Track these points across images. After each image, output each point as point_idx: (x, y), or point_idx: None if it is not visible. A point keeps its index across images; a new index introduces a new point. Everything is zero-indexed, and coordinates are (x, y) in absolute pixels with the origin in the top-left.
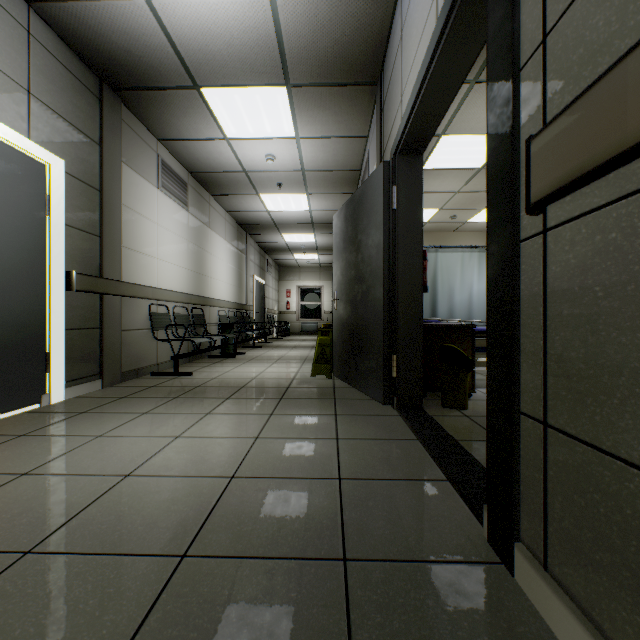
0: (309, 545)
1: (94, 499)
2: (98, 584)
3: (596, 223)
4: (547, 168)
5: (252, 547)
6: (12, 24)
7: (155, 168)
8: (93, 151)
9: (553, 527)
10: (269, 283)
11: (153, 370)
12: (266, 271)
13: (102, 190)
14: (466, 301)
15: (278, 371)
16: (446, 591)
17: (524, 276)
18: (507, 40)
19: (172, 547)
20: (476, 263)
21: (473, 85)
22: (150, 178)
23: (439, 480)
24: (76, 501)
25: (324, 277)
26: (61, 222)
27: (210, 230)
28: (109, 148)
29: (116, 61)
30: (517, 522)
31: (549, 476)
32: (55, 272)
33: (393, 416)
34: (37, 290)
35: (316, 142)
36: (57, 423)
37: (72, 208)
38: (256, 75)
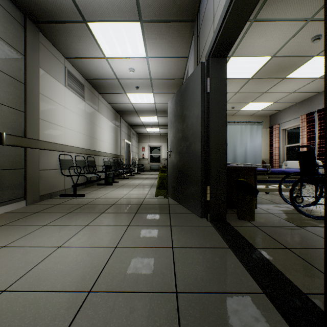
0: None
1: None
2: None
3: None
4: None
5: None
6: None
7: (63, 74)
8: (19, 59)
9: None
10: (133, 144)
11: (62, 193)
12: (131, 137)
13: (26, 83)
14: (243, 153)
15: (136, 193)
16: None
17: None
18: None
19: None
20: (249, 131)
21: (252, 23)
22: (60, 80)
23: (256, 293)
24: None
25: (162, 141)
26: None
27: (98, 113)
28: (31, 58)
29: (32, 1)
30: None
31: None
32: None
33: (208, 227)
34: None
35: (158, 60)
36: None
37: (3, 93)
38: (121, 13)
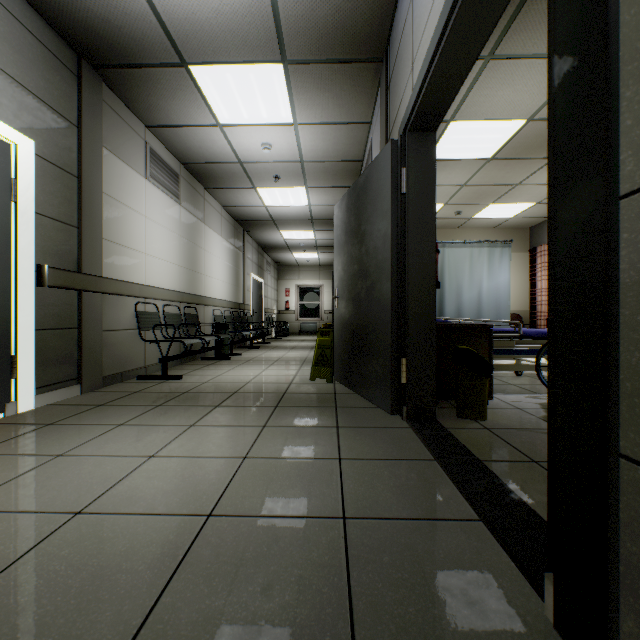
0: (304, 635)
1: (25, 551)
2: None
3: None
4: None
5: (223, 639)
6: None
7: (143, 156)
8: (70, 133)
9: None
10: (267, 282)
11: (140, 373)
12: (264, 270)
13: (80, 177)
14: (475, 299)
15: (275, 374)
16: None
17: (627, 250)
18: None
19: (109, 639)
20: (486, 259)
21: (487, 62)
22: (137, 167)
23: (470, 520)
24: (0, 554)
25: (324, 276)
26: (30, 210)
27: (204, 225)
28: (89, 131)
29: (94, 32)
30: (614, 619)
31: None
32: (23, 265)
33: (403, 429)
34: None
35: (315, 129)
36: (16, 438)
37: (44, 195)
38: (249, 50)
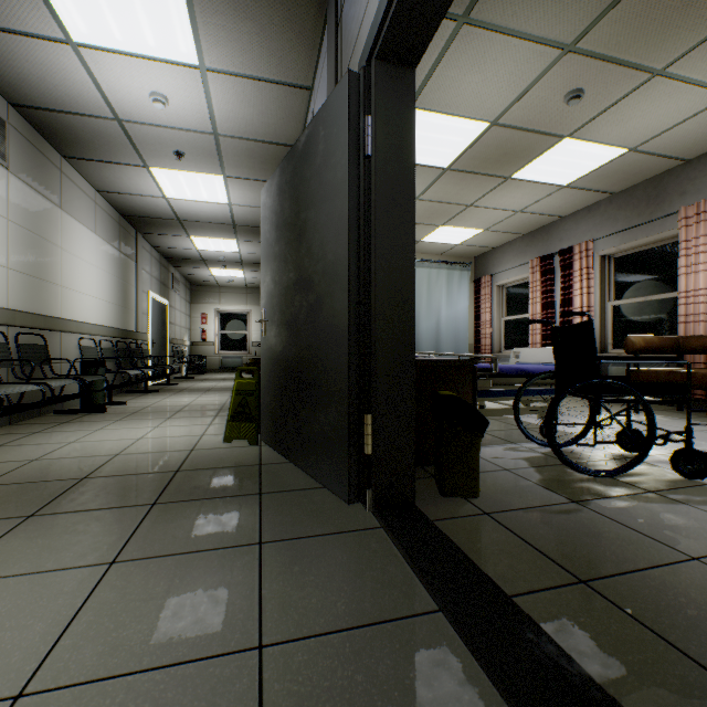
0: None
1: None
2: None
3: None
4: None
5: None
6: None
7: None
8: None
9: None
10: (176, 304)
11: None
12: (171, 288)
13: None
14: (433, 330)
15: (170, 435)
16: None
17: None
18: None
19: None
20: (445, 283)
21: (460, 27)
22: None
23: None
24: None
25: (252, 300)
26: None
27: (62, 212)
28: None
29: None
30: None
31: None
32: None
33: (371, 532)
34: None
35: (234, 83)
36: None
37: None
38: None
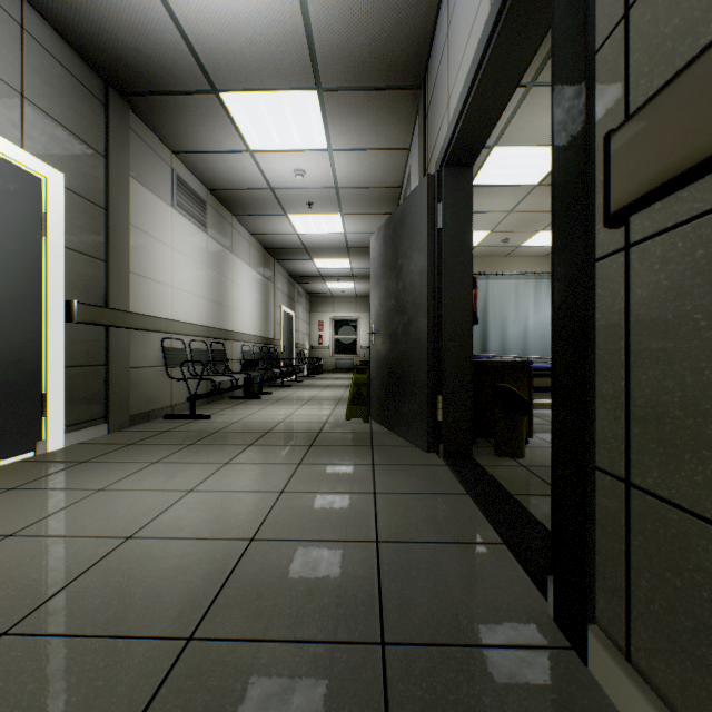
0: (340, 625)
1: (88, 567)
2: (84, 675)
3: (697, 234)
4: (633, 168)
5: (272, 627)
6: (2, 17)
7: (169, 184)
8: (97, 164)
9: (638, 610)
10: (299, 315)
11: (167, 413)
12: (296, 301)
13: (108, 208)
14: (521, 335)
15: (308, 414)
16: (506, 685)
17: (600, 303)
18: (579, 18)
19: (176, 627)
20: (532, 292)
21: (529, 89)
22: (163, 195)
23: (494, 543)
24: (67, 569)
25: (361, 308)
26: (60, 244)
27: (232, 255)
28: (116, 161)
29: (123, 61)
30: (591, 600)
31: (633, 547)
32: (53, 301)
33: (439, 466)
34: (32, 322)
35: (351, 155)
36: (53, 474)
37: (73, 228)
38: (283, 77)
